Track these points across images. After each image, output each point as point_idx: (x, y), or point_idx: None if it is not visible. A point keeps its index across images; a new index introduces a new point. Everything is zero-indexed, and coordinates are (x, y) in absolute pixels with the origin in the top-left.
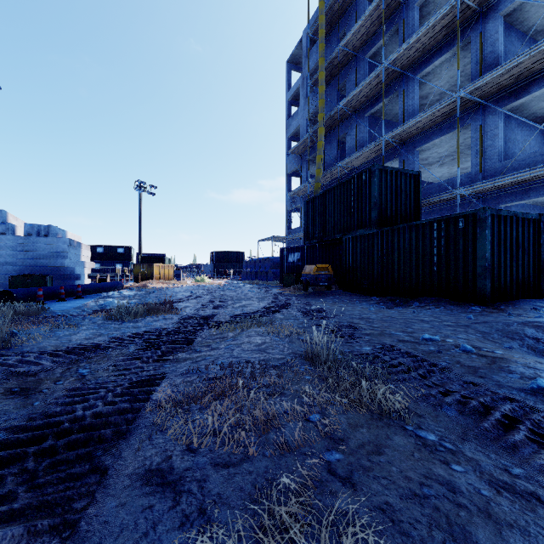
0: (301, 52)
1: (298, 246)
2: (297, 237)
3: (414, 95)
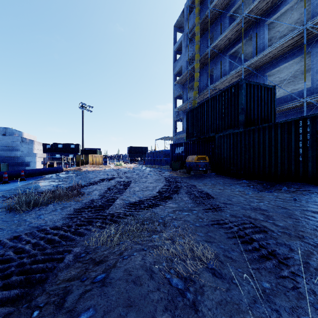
0: (183, 19)
1: (182, 143)
2: (180, 137)
3: (264, 36)
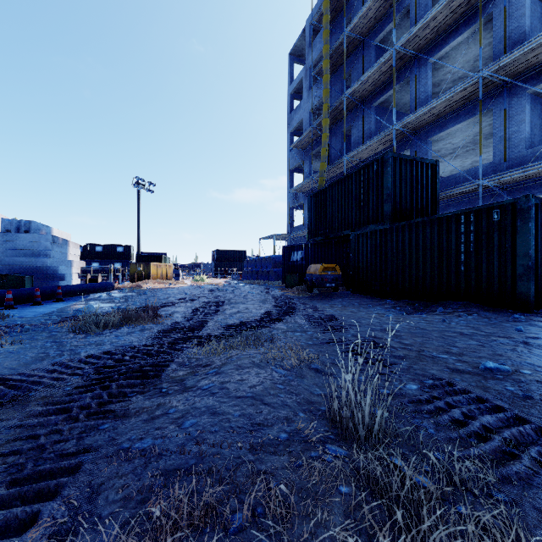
0: (304, 43)
1: (302, 244)
2: (299, 235)
3: (427, 81)
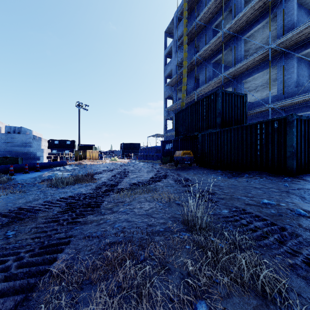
0: (173, 26)
1: (171, 140)
2: (170, 134)
3: (241, 49)
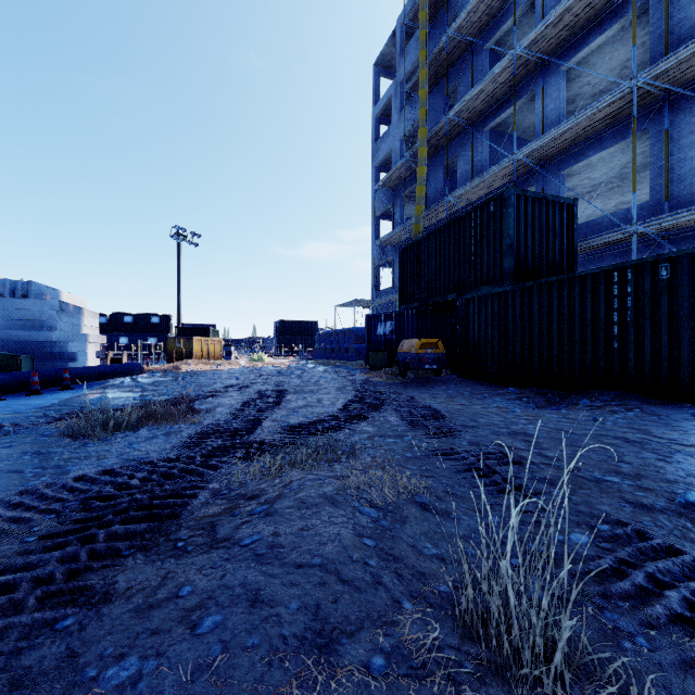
0: (393, 50)
1: (391, 313)
2: (388, 301)
3: (558, 95)
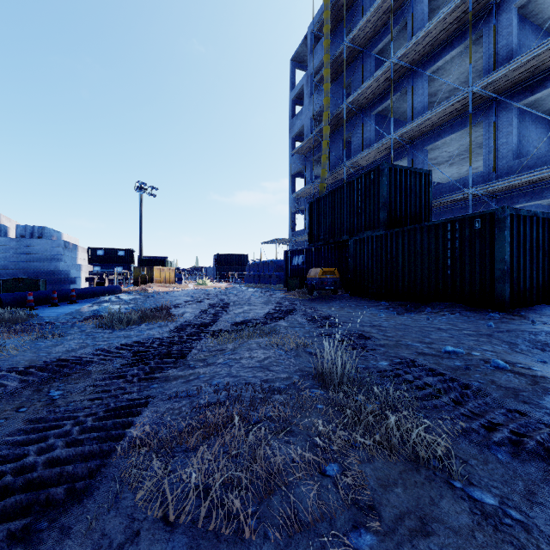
0: (305, 50)
1: (303, 249)
2: (301, 239)
3: (423, 92)
